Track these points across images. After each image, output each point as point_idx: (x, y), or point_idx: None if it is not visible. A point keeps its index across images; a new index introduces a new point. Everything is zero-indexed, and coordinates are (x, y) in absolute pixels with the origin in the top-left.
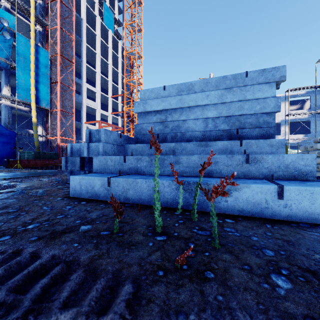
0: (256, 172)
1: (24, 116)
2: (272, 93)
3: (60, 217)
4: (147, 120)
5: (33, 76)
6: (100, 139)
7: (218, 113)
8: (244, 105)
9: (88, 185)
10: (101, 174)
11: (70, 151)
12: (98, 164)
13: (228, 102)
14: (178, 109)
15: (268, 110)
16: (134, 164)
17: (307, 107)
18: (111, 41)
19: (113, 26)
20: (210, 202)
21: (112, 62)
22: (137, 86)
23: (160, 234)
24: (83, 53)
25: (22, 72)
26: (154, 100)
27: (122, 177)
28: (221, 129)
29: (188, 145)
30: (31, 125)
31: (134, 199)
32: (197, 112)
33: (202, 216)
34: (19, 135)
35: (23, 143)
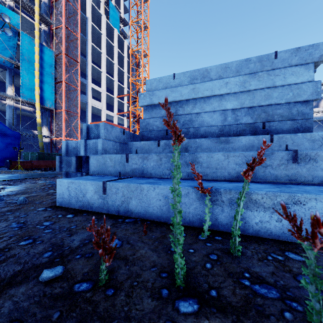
0: (308, 175)
1: (29, 116)
2: (309, 77)
3: (25, 243)
4: (154, 114)
5: (38, 76)
6: (99, 135)
7: (239, 103)
8: (272, 92)
9: (78, 192)
10: (98, 176)
11: (65, 149)
12: (95, 164)
13: (252, 90)
14: (191, 101)
15: (304, 98)
16: (139, 164)
17: (322, 105)
18: (117, 40)
19: (119, 25)
20: (302, 244)
21: (118, 61)
22: (143, 85)
23: (184, 294)
24: (88, 52)
25: (27, 71)
26: (163, 90)
27: (122, 181)
28: (243, 123)
29: (204, 141)
30: (36, 126)
31: (138, 212)
32: (214, 103)
33: (244, 244)
34: (23, 136)
35: (28, 144)
